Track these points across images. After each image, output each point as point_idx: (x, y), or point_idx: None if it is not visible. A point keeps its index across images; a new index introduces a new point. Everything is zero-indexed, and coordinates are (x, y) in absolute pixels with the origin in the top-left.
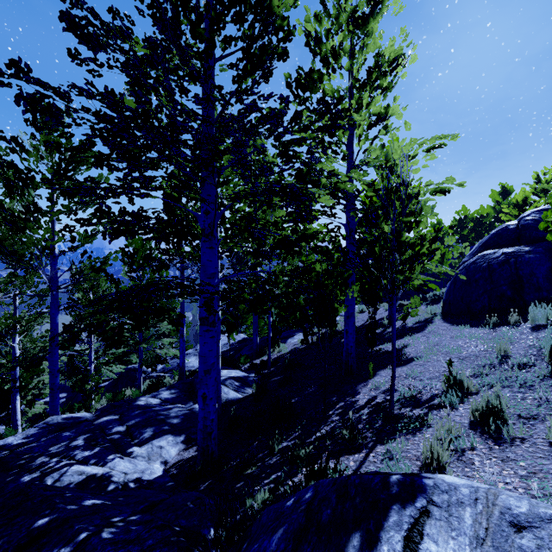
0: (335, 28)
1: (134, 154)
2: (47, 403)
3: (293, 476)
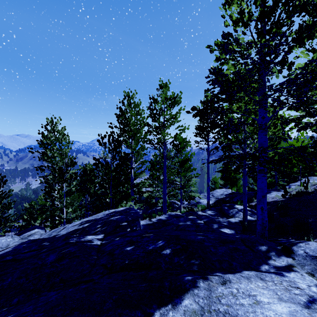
0: None
1: (233, 95)
2: None
3: None
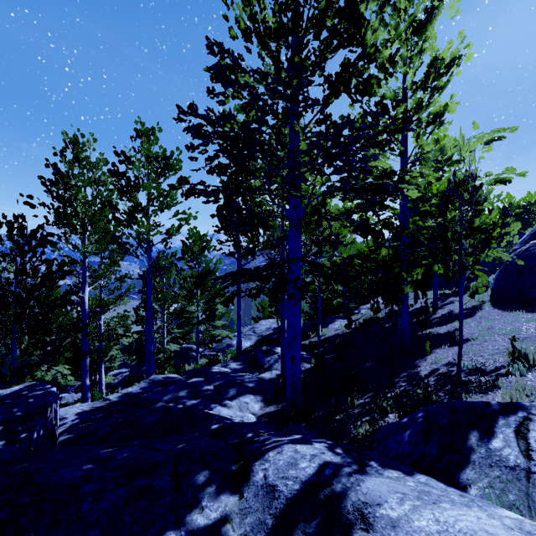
0: (394, 37)
1: (245, 163)
2: (113, 376)
3: (384, 418)
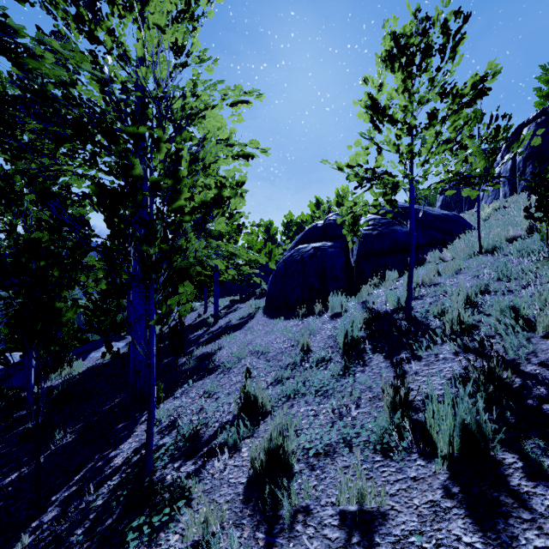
0: None
1: None
2: None
3: None
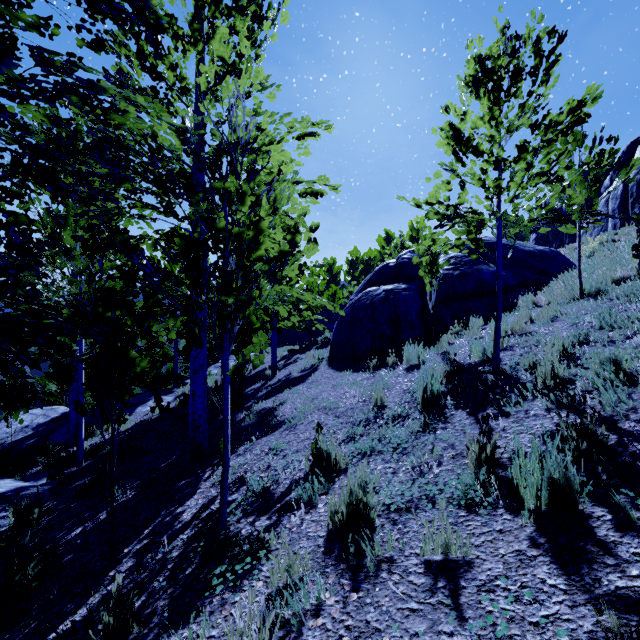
0: None
1: None
2: None
3: None
